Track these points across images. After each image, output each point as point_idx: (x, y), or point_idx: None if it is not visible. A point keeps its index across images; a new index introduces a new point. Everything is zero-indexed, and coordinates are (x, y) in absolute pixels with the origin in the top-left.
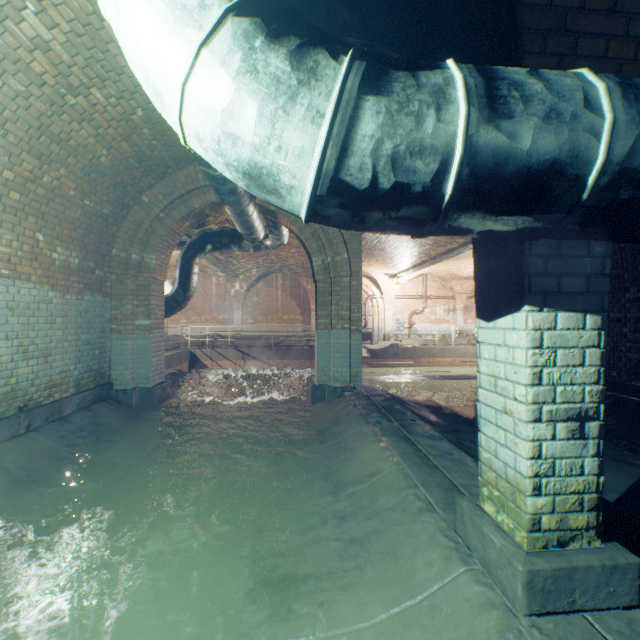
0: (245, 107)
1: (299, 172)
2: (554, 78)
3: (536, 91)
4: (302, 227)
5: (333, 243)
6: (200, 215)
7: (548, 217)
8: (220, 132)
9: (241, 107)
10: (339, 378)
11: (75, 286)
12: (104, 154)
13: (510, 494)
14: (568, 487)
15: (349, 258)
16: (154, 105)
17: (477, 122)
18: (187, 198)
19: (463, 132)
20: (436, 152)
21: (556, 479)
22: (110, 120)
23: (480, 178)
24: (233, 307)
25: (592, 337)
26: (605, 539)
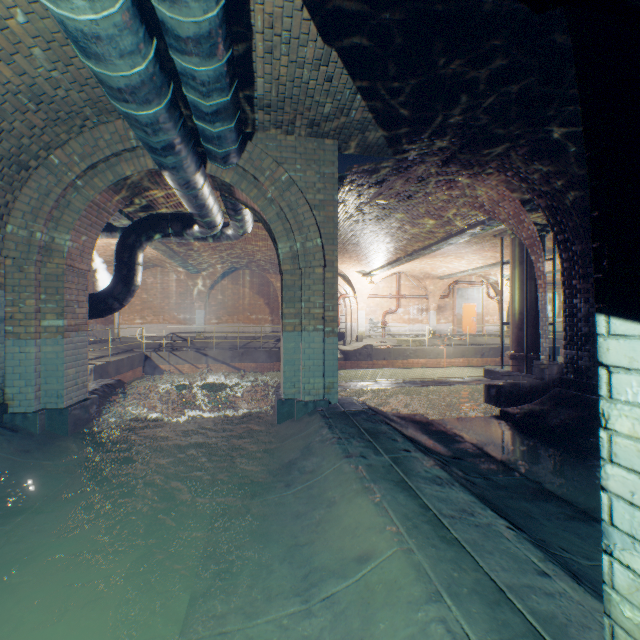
0: None
1: None
2: None
3: None
4: (265, 205)
5: (303, 226)
6: (135, 187)
7: None
8: None
9: None
10: (311, 391)
11: None
12: None
13: None
14: None
15: (323, 245)
16: (42, 7)
17: None
18: (114, 162)
19: None
20: None
21: None
22: None
23: None
24: (195, 306)
25: None
26: None
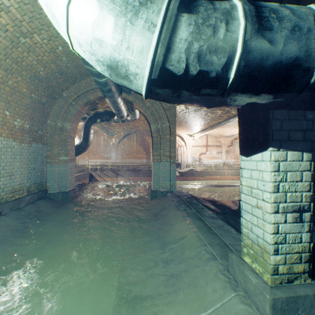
0: (106, 20)
1: (140, 63)
2: (295, 8)
3: (286, 14)
4: (145, 109)
5: (161, 118)
6: (93, 103)
7: (288, 94)
8: (91, 38)
9: (103, 20)
10: (164, 186)
11: (27, 139)
12: (42, 70)
13: (260, 253)
14: (293, 249)
15: (169, 125)
16: (68, 44)
17: (250, 32)
18: (86, 94)
19: (242, 38)
20: (225, 50)
21: (287, 245)
22: (44, 52)
23: (251, 68)
24: (111, 151)
25: (306, 165)
26: (313, 278)
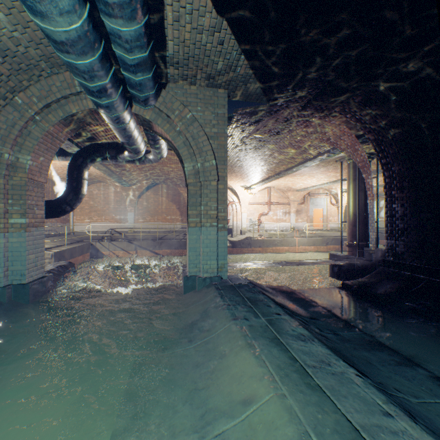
0: None
1: None
2: None
3: None
4: (175, 136)
5: (202, 151)
6: (79, 122)
7: None
8: None
9: None
10: (208, 270)
11: None
12: None
13: None
14: None
15: (217, 165)
16: None
17: None
18: (64, 103)
19: None
20: None
21: None
22: None
23: None
24: (127, 210)
25: None
26: None
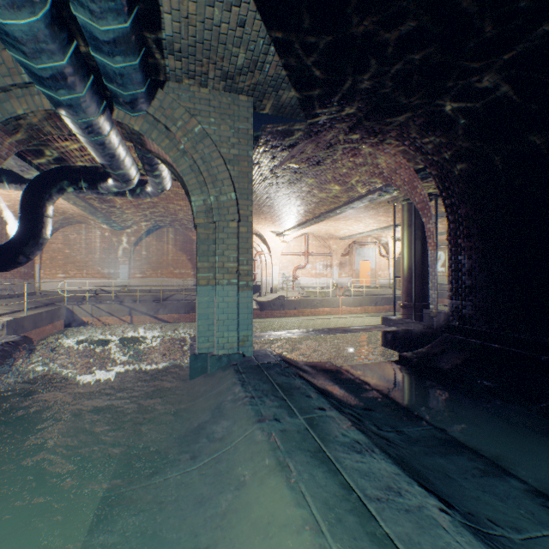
0: None
1: None
2: None
3: None
4: (178, 157)
5: (217, 179)
6: (31, 129)
7: None
8: None
9: None
10: (225, 344)
11: None
12: None
13: None
14: None
15: (237, 199)
16: None
17: None
18: (2, 98)
19: None
20: None
21: None
22: None
23: None
24: (119, 261)
25: None
26: None
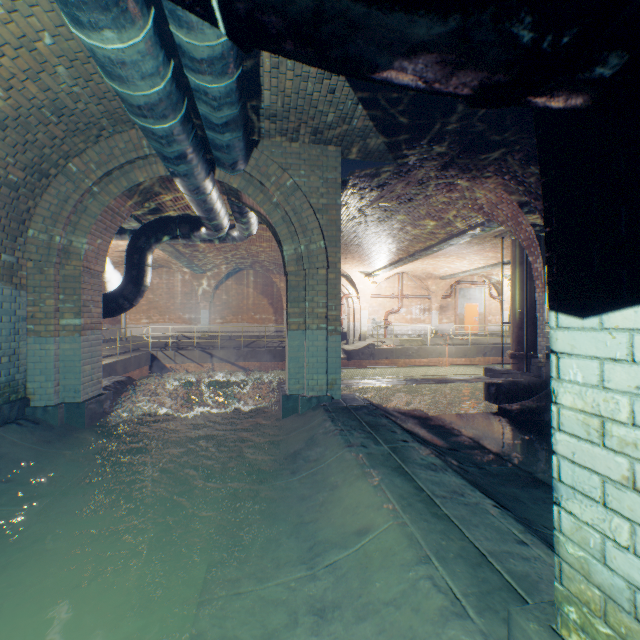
0: None
1: None
2: None
3: None
4: (271, 209)
5: (307, 229)
6: (147, 192)
7: None
8: None
9: None
10: (314, 387)
11: None
12: (0, 96)
13: None
14: None
15: (326, 247)
16: (67, 30)
17: None
18: (128, 169)
19: None
20: None
21: None
22: (1, 44)
23: None
24: (200, 306)
25: None
26: None
